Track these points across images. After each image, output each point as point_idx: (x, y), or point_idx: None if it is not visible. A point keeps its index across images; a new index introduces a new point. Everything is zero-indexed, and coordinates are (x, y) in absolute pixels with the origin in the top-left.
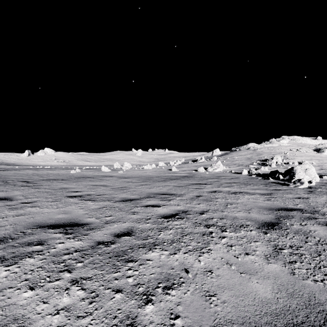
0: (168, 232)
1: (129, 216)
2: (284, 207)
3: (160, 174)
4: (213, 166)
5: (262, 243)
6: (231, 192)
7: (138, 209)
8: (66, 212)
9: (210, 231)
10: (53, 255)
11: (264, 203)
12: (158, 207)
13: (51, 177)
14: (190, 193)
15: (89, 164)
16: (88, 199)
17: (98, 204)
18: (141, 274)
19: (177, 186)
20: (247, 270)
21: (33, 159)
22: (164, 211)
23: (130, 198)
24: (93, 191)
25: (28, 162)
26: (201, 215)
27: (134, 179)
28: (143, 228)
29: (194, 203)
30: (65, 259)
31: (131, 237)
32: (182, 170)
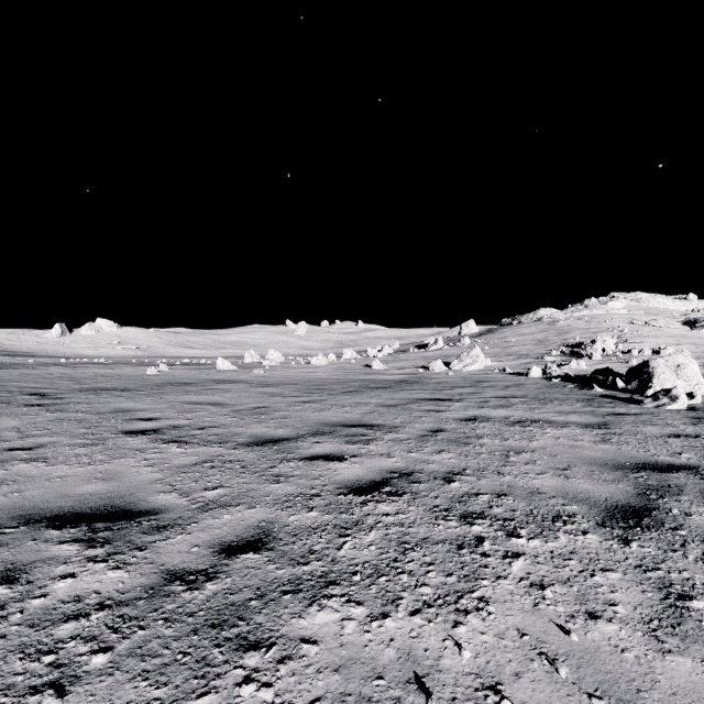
0: (366, 537)
1: (264, 487)
2: (649, 462)
3: (346, 378)
4: (463, 359)
5: (625, 578)
6: (512, 420)
7: (289, 468)
8: (109, 477)
9: (477, 536)
10: (32, 621)
11: (598, 449)
12: (339, 462)
13: (100, 382)
14: (417, 424)
15: (193, 354)
16: (173, 438)
17: (193, 453)
18: (282, 700)
19: (384, 405)
20: (606, 681)
21: (72, 342)
22: (355, 474)
23: (273, 436)
24: (188, 418)
25: (60, 350)
26: (448, 486)
27: (286, 387)
28: (298, 526)
29: (427, 450)
30: (60, 637)
31: (263, 557)
32: (395, 367)
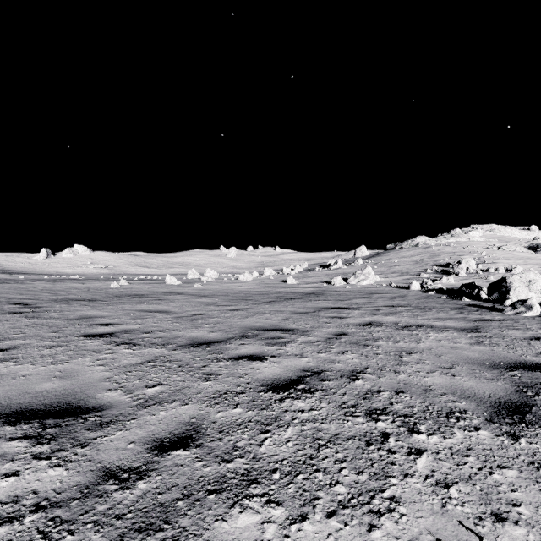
0: (284, 434)
1: (197, 385)
2: (519, 361)
3: (267, 290)
4: (358, 276)
5: (522, 475)
6: (401, 325)
7: (219, 367)
8: (66, 375)
9: (382, 432)
10: None
11: (474, 350)
12: (260, 361)
13: (72, 294)
14: (324, 328)
15: (148, 272)
16: (124, 340)
17: (139, 354)
18: None
19: (296, 312)
20: None
21: (55, 263)
22: (274, 372)
23: (207, 339)
24: (139, 323)
25: (45, 269)
26: (353, 383)
27: (219, 298)
28: (224, 422)
29: (334, 351)
30: None
31: (191, 454)
32: (305, 282)
